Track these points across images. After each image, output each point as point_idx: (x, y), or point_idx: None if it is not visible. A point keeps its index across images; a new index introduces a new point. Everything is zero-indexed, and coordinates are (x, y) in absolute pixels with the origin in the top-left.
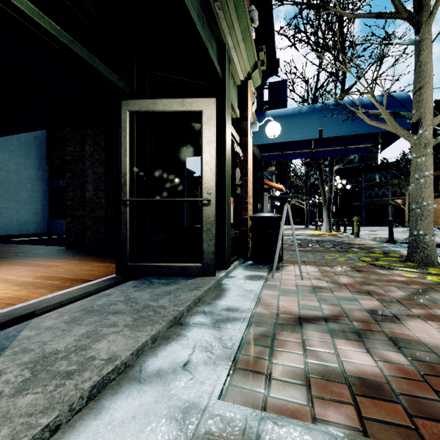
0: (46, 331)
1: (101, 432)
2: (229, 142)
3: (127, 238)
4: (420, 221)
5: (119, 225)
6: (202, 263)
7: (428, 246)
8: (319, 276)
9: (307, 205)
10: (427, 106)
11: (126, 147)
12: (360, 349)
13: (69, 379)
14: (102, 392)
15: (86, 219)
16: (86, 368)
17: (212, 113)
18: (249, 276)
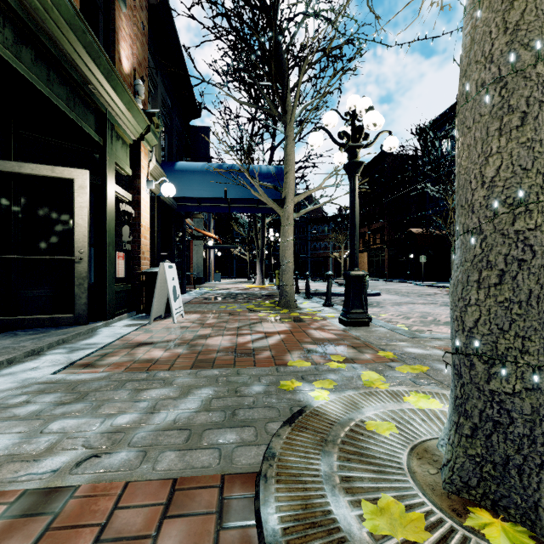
0: None
1: None
2: (113, 203)
3: None
4: (284, 275)
5: None
6: (74, 314)
7: (288, 294)
8: (195, 320)
9: (250, 257)
10: (290, 188)
11: None
12: (165, 351)
13: None
14: None
15: None
16: None
17: (84, 182)
18: (130, 324)
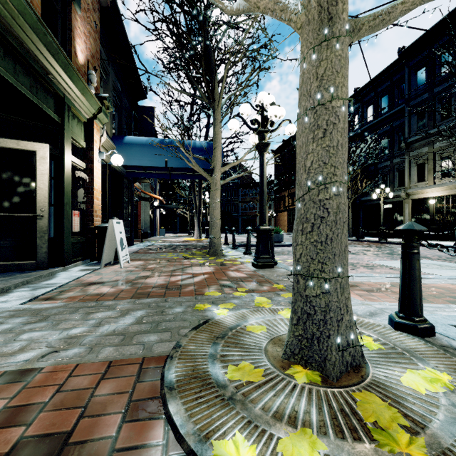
0: None
1: None
2: (70, 170)
3: None
4: (213, 229)
5: None
6: (36, 260)
7: (216, 244)
8: (139, 266)
9: (190, 215)
10: (217, 160)
11: None
12: (111, 288)
13: None
14: None
15: None
16: None
17: (45, 154)
18: (84, 269)
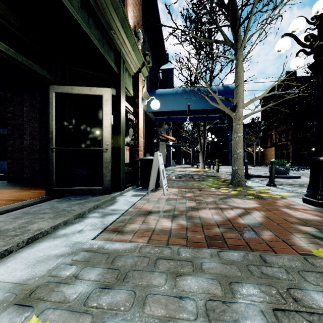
0: (0, 222)
1: (33, 252)
2: (124, 113)
3: (53, 172)
4: (236, 161)
5: (48, 164)
6: (102, 187)
7: (240, 175)
8: (177, 193)
9: (193, 151)
10: (240, 97)
11: (53, 115)
12: (170, 221)
13: (16, 236)
14: (34, 242)
15: (24, 160)
16: (25, 233)
17: (108, 97)
18: (135, 194)
